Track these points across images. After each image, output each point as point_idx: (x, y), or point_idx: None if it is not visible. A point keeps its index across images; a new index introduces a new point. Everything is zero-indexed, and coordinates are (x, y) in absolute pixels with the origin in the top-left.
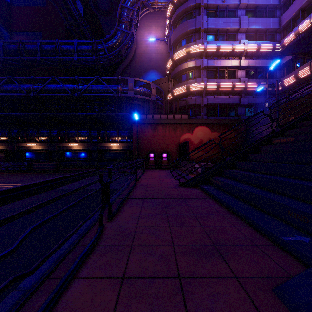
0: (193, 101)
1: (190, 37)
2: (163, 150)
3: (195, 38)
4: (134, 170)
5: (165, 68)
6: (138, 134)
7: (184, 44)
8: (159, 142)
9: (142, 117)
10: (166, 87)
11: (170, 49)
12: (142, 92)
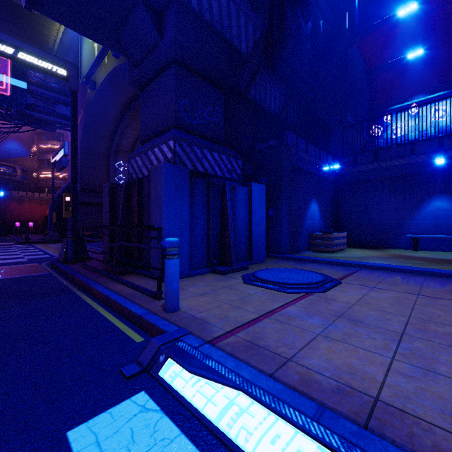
0: (59, 184)
1: (56, 135)
2: (29, 220)
3: (61, 138)
4: (3, 235)
5: (30, 141)
6: (3, 207)
7: (51, 138)
8: (26, 214)
9: (6, 193)
10: (32, 165)
11: (37, 134)
12: (7, 173)
